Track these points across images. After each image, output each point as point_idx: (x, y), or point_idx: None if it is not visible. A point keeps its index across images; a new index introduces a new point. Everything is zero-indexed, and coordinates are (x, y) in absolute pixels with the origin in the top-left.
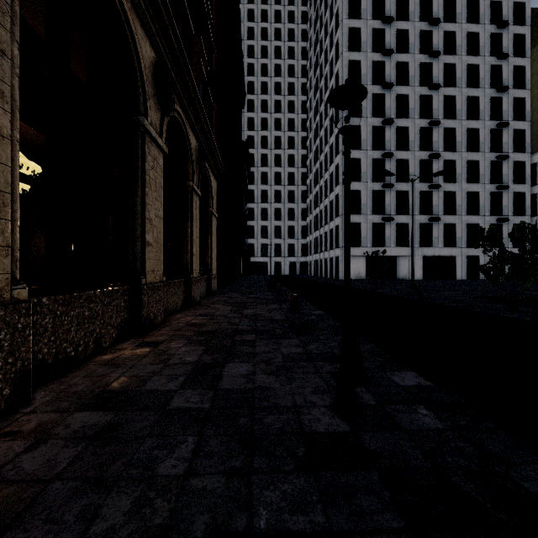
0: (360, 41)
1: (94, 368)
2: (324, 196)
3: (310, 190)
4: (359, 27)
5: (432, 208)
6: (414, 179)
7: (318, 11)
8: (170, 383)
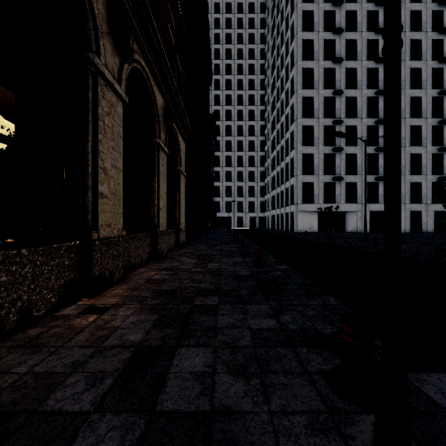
0: (313, 22)
1: (3, 354)
2: (281, 159)
3: (268, 155)
4: (312, 10)
5: (378, 169)
6: (361, 143)
7: (275, 0)
8: (86, 393)
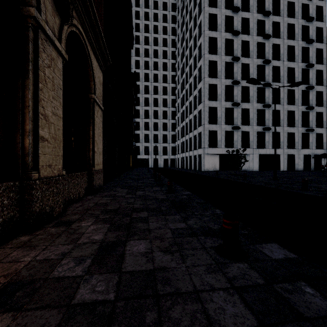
0: (216, 0)
1: None
2: (189, 112)
3: (178, 110)
4: None
5: (265, 121)
6: (253, 100)
7: None
8: None
